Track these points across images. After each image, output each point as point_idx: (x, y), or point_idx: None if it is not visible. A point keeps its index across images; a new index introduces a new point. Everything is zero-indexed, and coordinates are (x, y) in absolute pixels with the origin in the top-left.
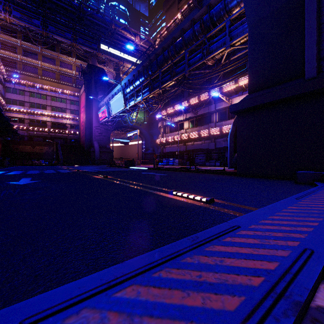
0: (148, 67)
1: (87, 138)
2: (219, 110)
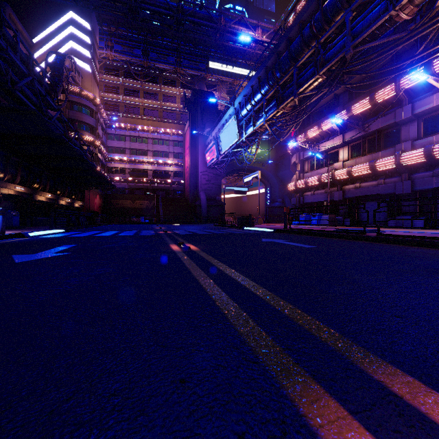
0: (274, 66)
1: (192, 188)
2: (423, 113)
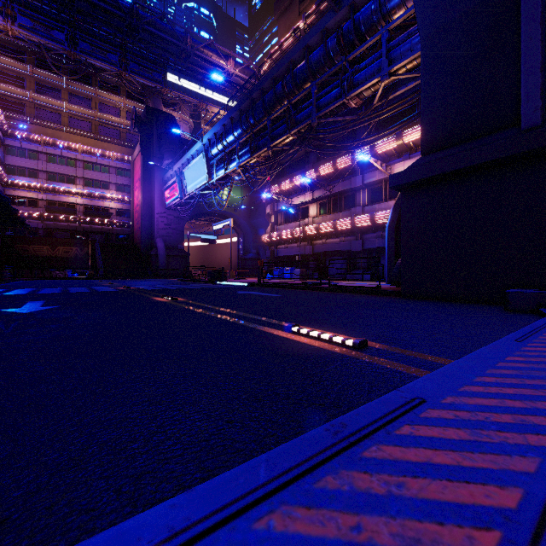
0: (248, 111)
1: (145, 233)
2: (370, 184)
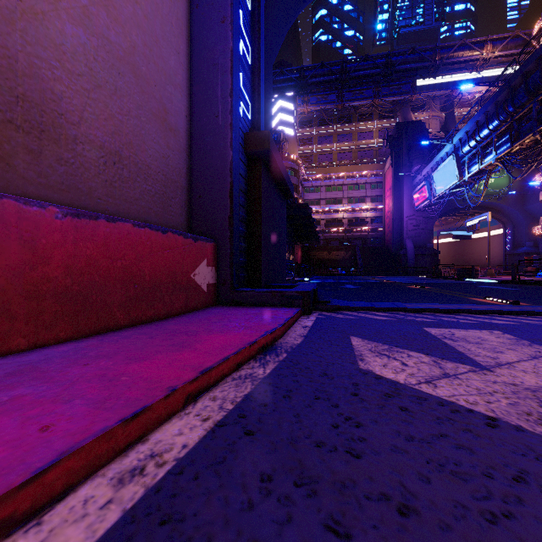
0: (506, 101)
1: (395, 235)
2: None
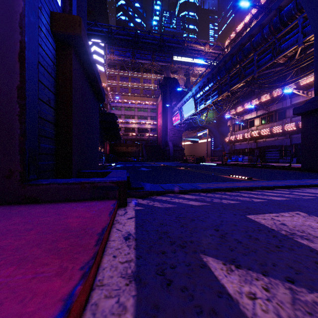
0: (216, 73)
1: (163, 139)
2: (296, 104)
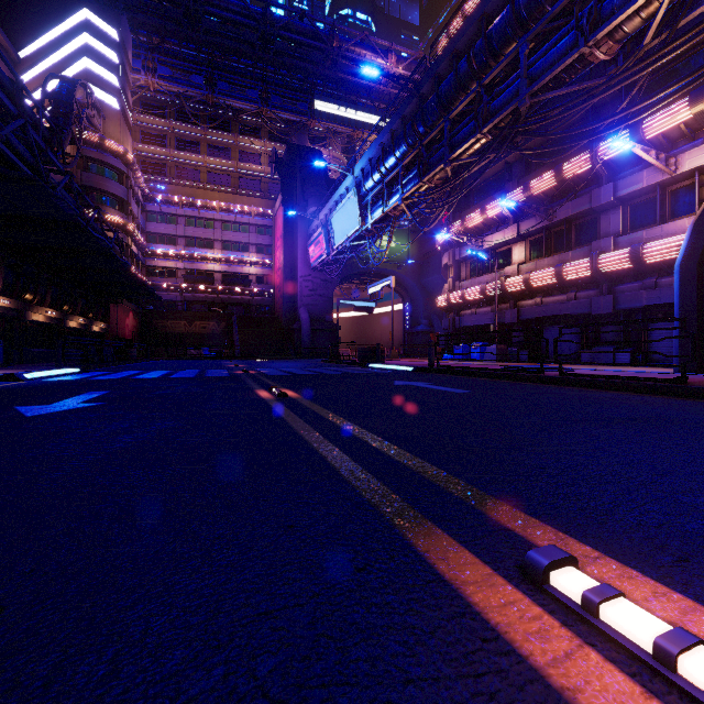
0: (415, 115)
1: (287, 302)
2: (629, 197)
